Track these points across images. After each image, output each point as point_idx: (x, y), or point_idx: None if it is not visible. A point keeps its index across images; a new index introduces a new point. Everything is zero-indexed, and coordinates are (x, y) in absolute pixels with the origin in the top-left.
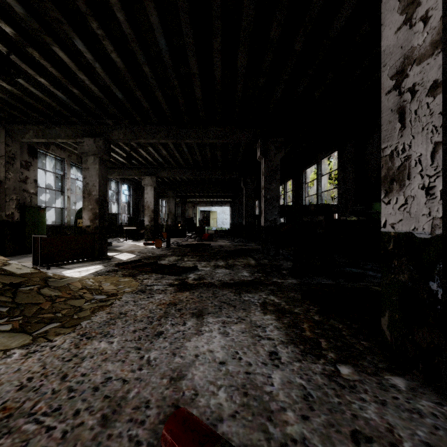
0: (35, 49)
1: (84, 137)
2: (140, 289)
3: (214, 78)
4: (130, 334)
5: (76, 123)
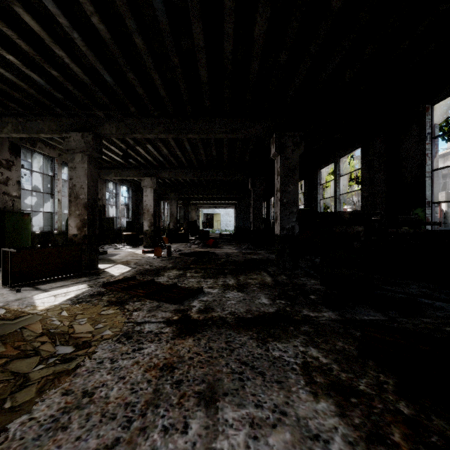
0: None
1: (71, 131)
2: (125, 331)
3: (224, 54)
4: None
5: (63, 116)
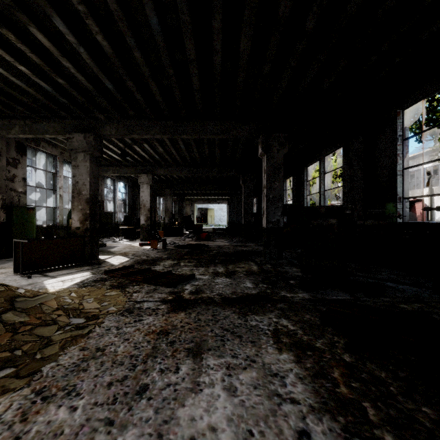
0: (10, 31)
1: (74, 132)
2: (127, 308)
3: (213, 66)
4: (102, 391)
5: (66, 117)
